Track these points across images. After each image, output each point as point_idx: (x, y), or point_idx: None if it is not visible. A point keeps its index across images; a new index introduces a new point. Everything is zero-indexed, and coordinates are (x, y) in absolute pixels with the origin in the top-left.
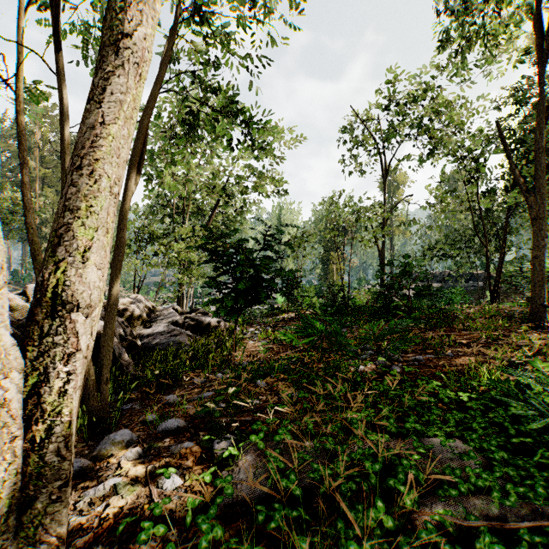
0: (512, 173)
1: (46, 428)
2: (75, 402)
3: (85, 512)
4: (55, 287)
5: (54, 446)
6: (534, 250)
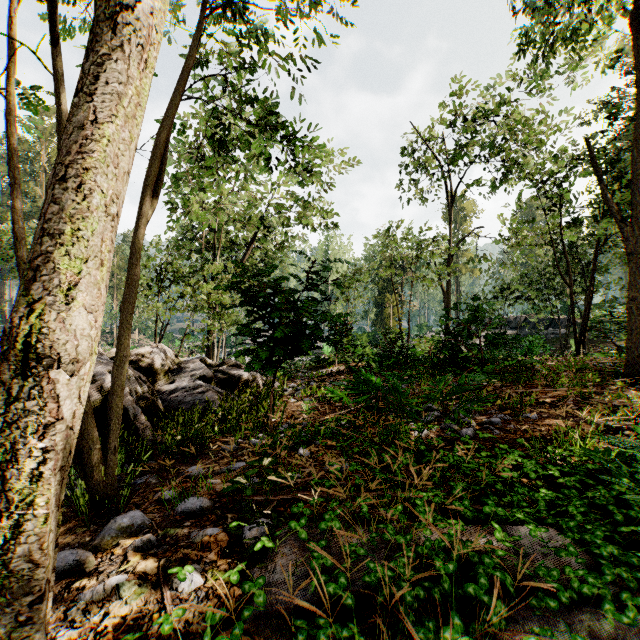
0: (604, 199)
1: (13, 525)
2: (55, 488)
3: (77, 623)
4: (27, 336)
5: (24, 549)
6: (631, 291)
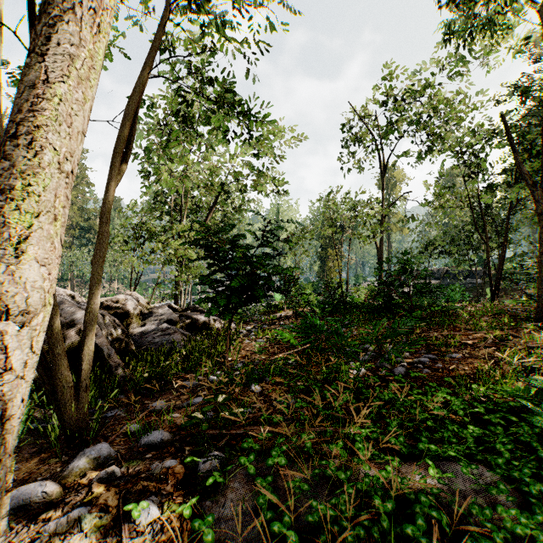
0: (517, 167)
1: None
2: (5, 437)
3: None
4: None
5: None
6: (541, 247)
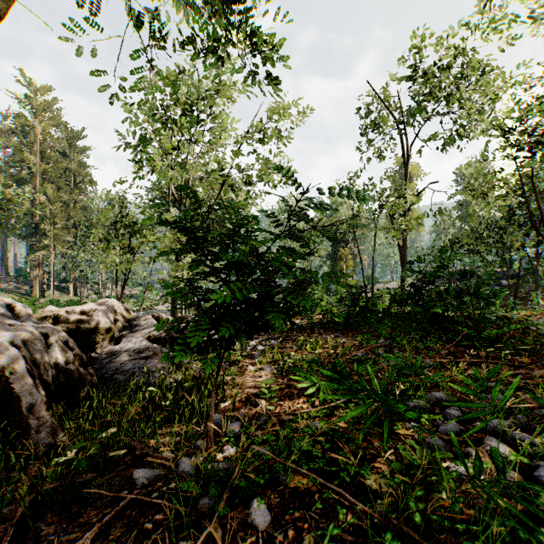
0: None
1: None
2: None
3: None
4: None
5: None
6: None
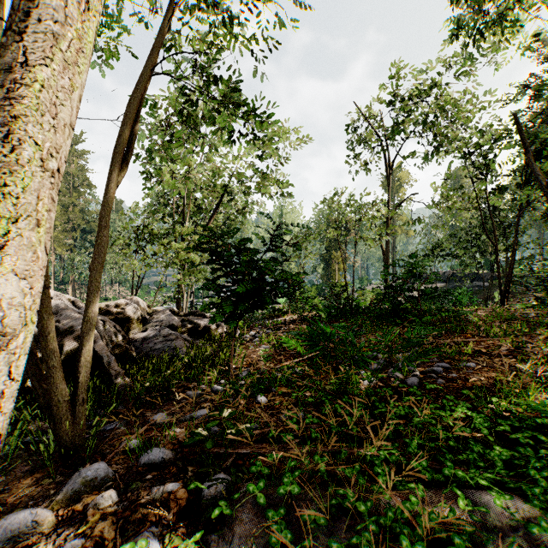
0: (530, 167)
1: None
2: None
3: None
4: None
5: None
6: None
